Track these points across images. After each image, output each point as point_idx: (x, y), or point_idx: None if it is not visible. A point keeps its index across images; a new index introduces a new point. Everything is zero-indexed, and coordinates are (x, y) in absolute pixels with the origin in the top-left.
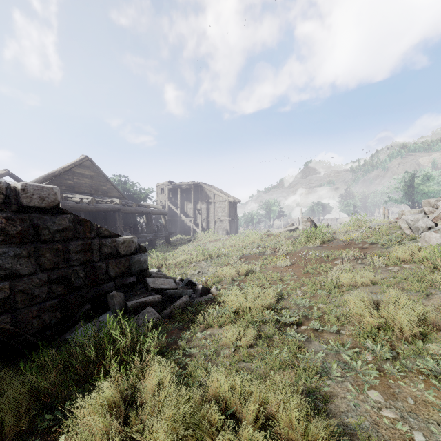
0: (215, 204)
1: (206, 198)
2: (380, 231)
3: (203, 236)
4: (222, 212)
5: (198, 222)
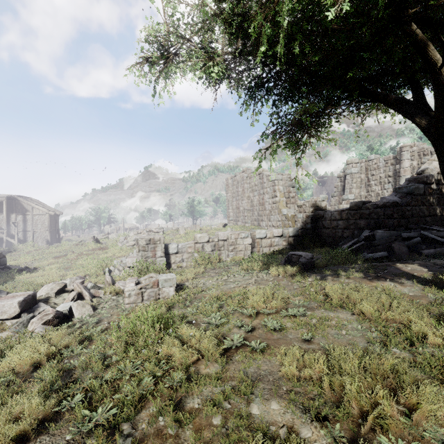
0: (34, 217)
1: (23, 210)
2: (117, 242)
3: (23, 247)
4: (43, 224)
5: (13, 234)
